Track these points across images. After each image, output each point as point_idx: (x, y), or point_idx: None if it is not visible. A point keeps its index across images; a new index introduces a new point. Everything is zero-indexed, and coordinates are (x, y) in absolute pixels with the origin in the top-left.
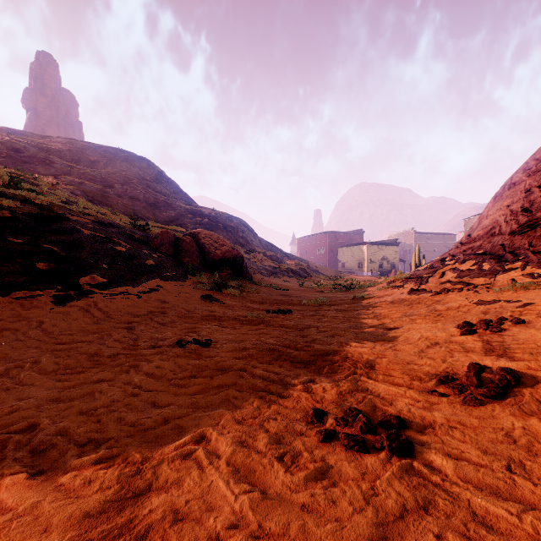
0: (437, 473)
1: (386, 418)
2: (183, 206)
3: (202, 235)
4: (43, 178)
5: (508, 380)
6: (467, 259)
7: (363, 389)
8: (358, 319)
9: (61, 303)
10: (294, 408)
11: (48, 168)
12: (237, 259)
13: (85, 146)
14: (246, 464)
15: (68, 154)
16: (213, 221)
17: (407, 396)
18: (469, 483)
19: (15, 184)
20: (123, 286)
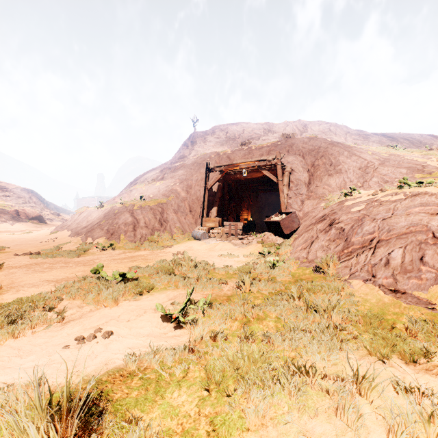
0: None
1: None
2: None
3: (27, 210)
4: None
5: None
6: None
7: None
8: None
9: (12, 225)
10: None
11: None
12: (41, 217)
13: None
14: None
15: None
16: (17, 194)
17: None
18: None
19: None
20: (18, 223)
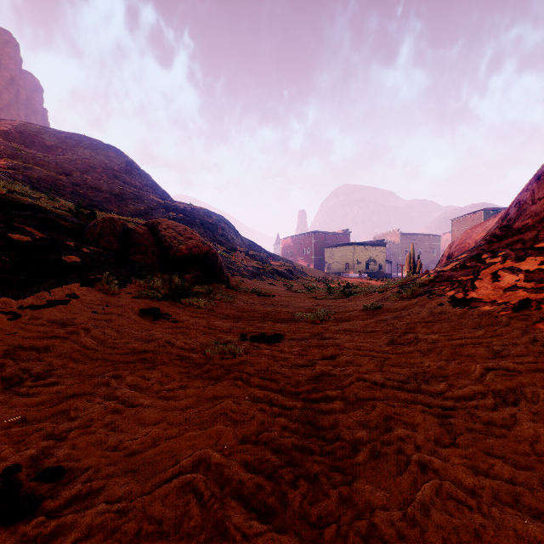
0: None
1: None
2: (154, 199)
3: (163, 225)
4: None
5: None
6: (526, 256)
7: None
8: (404, 358)
9: None
10: None
11: None
12: (209, 257)
13: (42, 130)
14: None
15: (17, 136)
16: (189, 217)
17: None
18: None
19: None
20: None
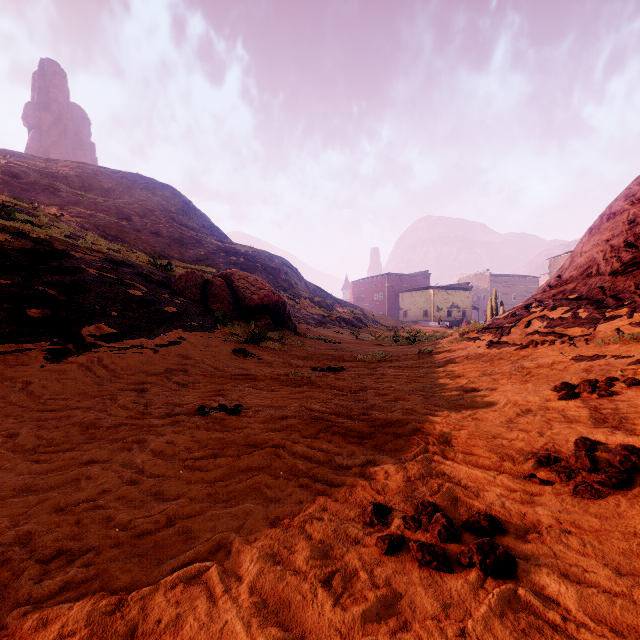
0: (554, 607)
1: (474, 519)
2: (214, 243)
3: (236, 276)
4: (45, 209)
5: (633, 463)
6: (558, 306)
7: (438, 473)
8: (427, 379)
9: (56, 358)
10: (347, 502)
11: (52, 197)
12: (279, 306)
13: (98, 171)
14: (277, 591)
15: (76, 180)
16: (250, 261)
17: (497, 484)
18: (603, 625)
19: (7, 214)
20: (137, 339)
